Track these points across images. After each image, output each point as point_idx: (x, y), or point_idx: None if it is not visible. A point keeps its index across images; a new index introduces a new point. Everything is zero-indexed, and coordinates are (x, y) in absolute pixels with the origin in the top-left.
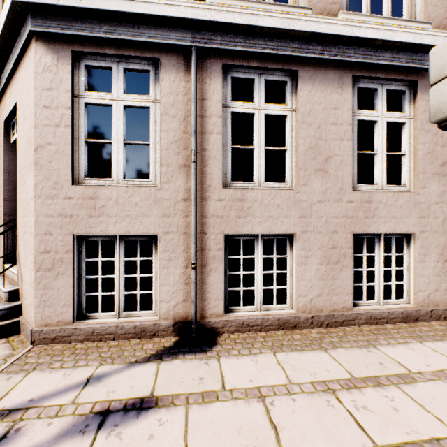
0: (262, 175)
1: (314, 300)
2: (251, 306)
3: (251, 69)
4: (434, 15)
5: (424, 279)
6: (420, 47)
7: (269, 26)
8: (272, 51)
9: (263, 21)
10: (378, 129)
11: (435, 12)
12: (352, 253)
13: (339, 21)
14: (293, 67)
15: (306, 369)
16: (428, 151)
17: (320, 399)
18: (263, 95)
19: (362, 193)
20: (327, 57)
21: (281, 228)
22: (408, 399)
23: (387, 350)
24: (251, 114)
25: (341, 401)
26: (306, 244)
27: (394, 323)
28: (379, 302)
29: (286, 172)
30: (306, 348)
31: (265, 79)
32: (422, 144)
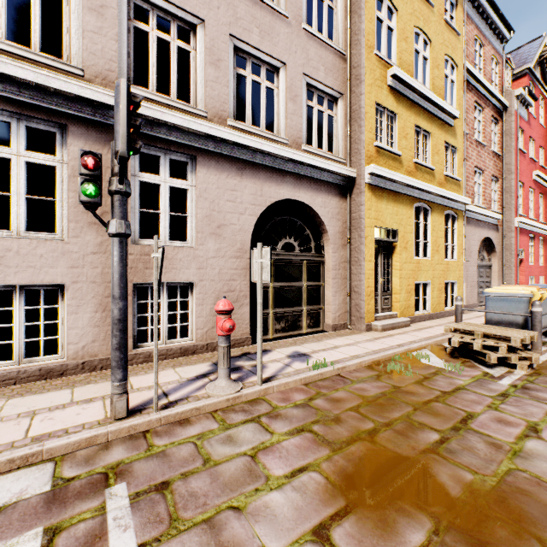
0: (23, 224)
1: (88, 346)
2: (8, 361)
3: (7, 112)
4: (212, 105)
5: (203, 319)
6: (192, 131)
7: (18, 77)
8: (30, 100)
9: (10, 69)
10: (161, 192)
11: (213, 104)
12: (132, 301)
13: (106, 91)
14: (62, 121)
15: (29, 405)
16: (206, 215)
17: (12, 422)
18: (24, 141)
19: (142, 247)
20: (99, 120)
21: (45, 279)
22: (101, 405)
23: (135, 378)
24: (7, 158)
25: (33, 419)
26: (78, 294)
27: (174, 358)
28: (164, 342)
29: (57, 222)
30: (54, 389)
31: (26, 125)
32: (201, 209)
